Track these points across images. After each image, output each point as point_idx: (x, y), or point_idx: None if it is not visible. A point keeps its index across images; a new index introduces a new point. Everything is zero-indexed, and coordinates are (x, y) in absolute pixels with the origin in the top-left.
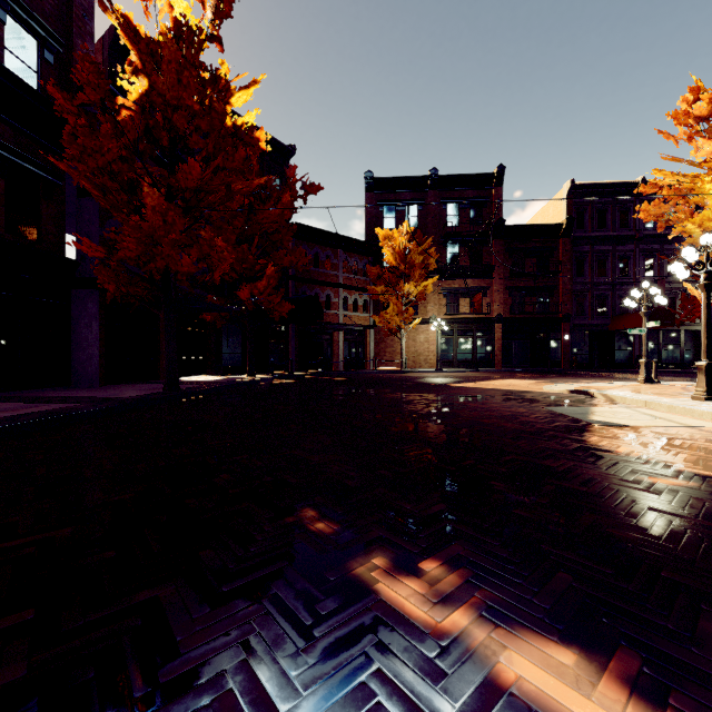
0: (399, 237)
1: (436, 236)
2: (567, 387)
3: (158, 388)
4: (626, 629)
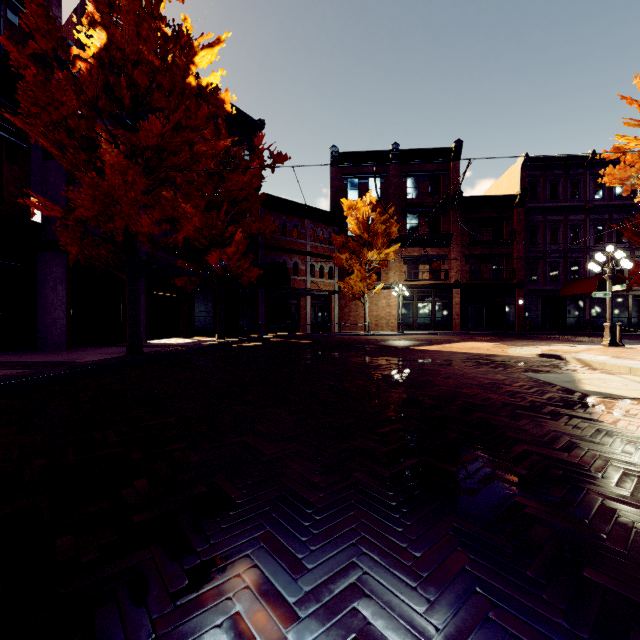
0: (363, 207)
1: (397, 207)
2: (533, 351)
3: (123, 352)
4: None
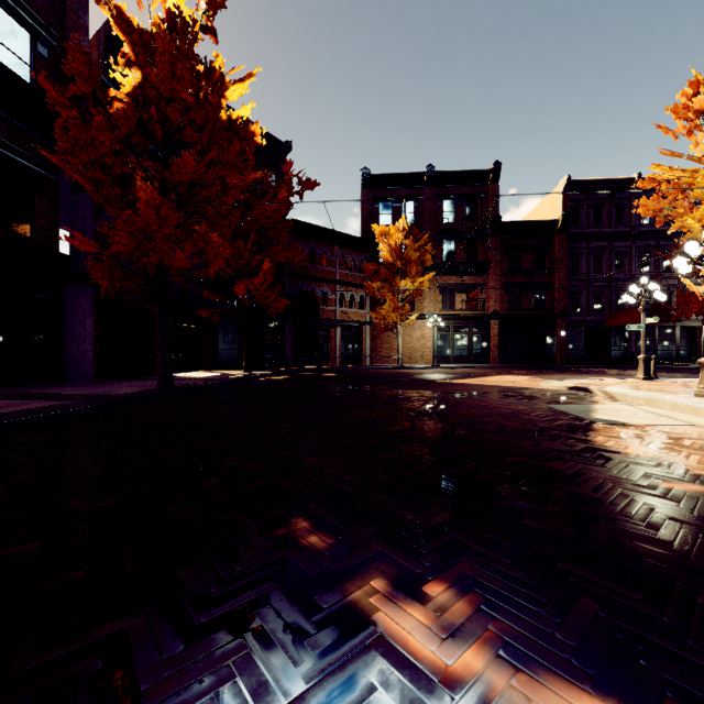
0: (396, 233)
1: (432, 232)
2: (566, 384)
3: (152, 385)
4: (670, 674)
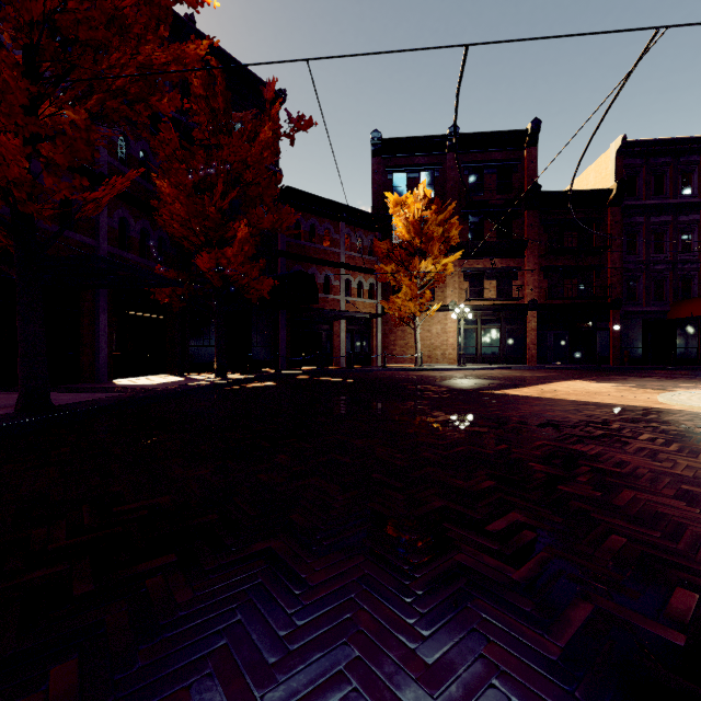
0: (414, 203)
1: (456, 207)
2: None
3: None
4: None
